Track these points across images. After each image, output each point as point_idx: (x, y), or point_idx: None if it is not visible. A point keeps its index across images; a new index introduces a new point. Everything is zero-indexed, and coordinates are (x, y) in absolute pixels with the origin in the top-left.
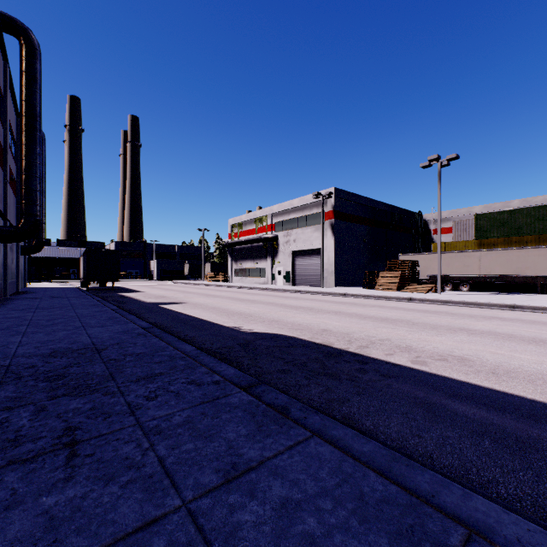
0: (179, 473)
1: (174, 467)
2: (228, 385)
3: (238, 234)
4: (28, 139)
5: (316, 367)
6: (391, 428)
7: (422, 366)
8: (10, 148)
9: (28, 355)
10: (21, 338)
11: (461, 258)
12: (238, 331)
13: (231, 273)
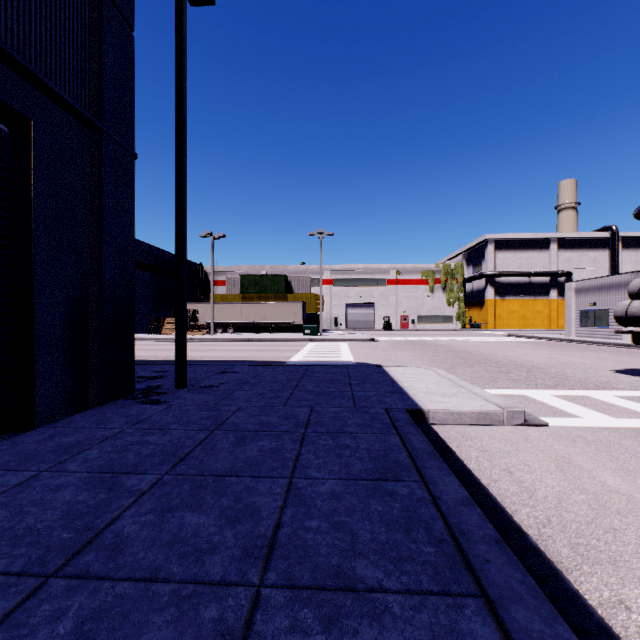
0: None
1: None
2: None
3: None
4: None
5: None
6: None
7: (194, 359)
8: None
9: None
10: None
11: (230, 308)
12: None
13: None
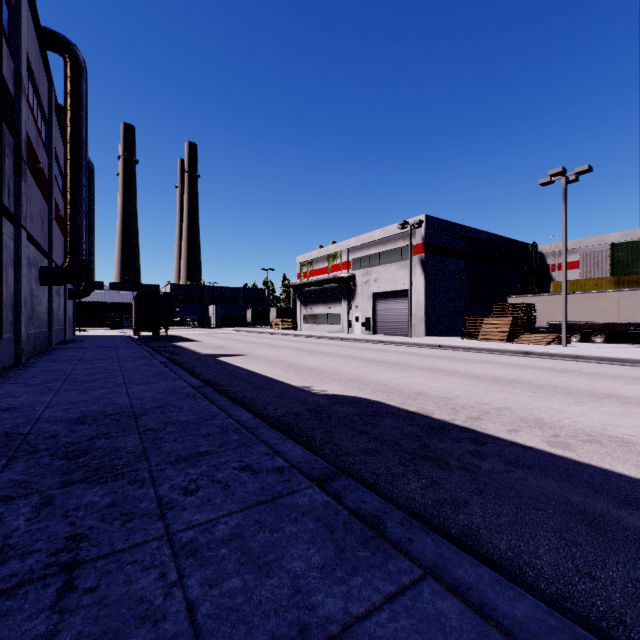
0: (215, 638)
1: (209, 624)
2: (295, 475)
3: (307, 274)
4: (73, 169)
5: (413, 446)
6: (540, 558)
7: (565, 450)
8: (57, 180)
9: (53, 421)
10: (53, 396)
11: (592, 300)
12: (308, 392)
13: (299, 319)
